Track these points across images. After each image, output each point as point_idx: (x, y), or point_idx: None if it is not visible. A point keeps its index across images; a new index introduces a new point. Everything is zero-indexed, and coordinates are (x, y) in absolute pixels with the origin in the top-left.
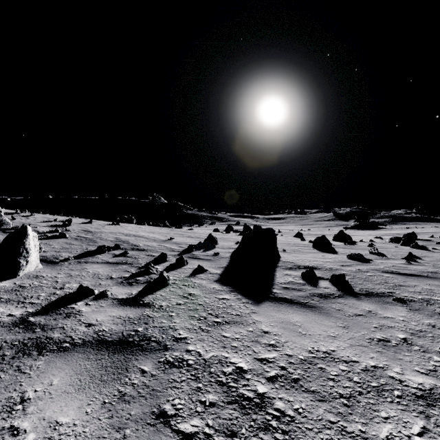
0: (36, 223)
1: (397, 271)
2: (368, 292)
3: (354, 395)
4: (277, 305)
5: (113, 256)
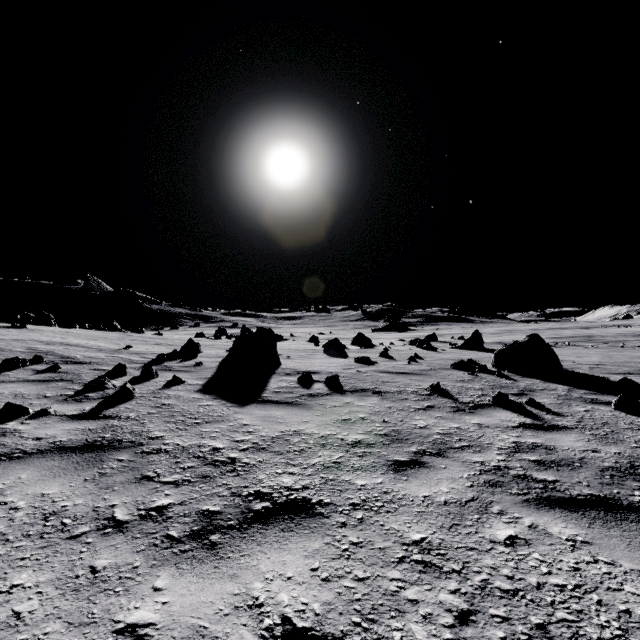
0: None
1: (393, 371)
2: (355, 389)
3: (305, 449)
4: (263, 406)
5: (35, 373)
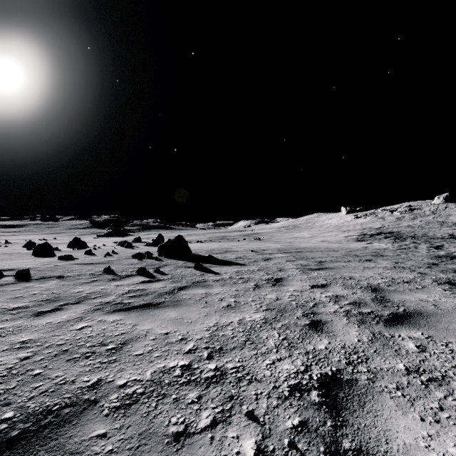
0: None
1: (86, 263)
2: (43, 277)
3: None
4: None
5: None
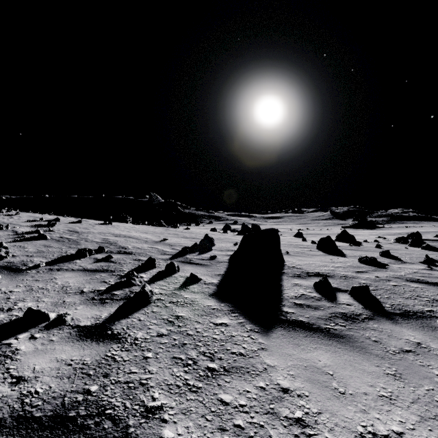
0: (18, 222)
1: (424, 280)
2: (402, 311)
3: None
4: (292, 334)
5: (94, 261)
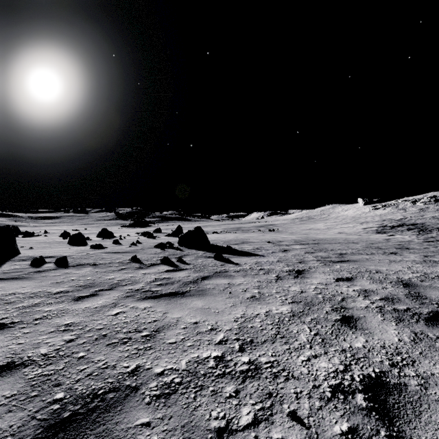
0: None
1: (115, 252)
2: (78, 264)
3: (15, 301)
4: None
5: None
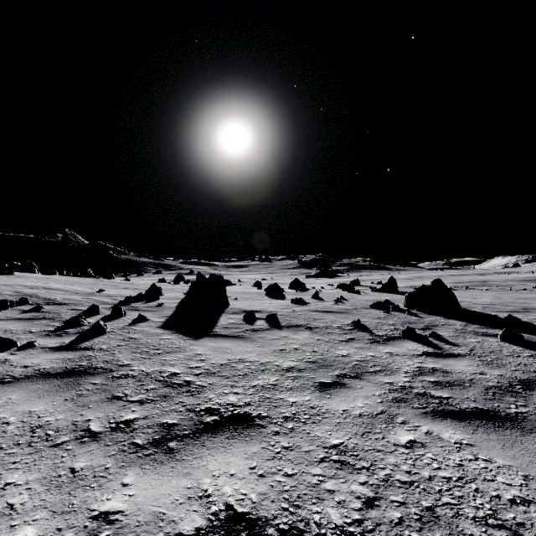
0: None
1: (322, 310)
2: (290, 325)
3: (248, 374)
4: (214, 339)
5: (22, 312)
